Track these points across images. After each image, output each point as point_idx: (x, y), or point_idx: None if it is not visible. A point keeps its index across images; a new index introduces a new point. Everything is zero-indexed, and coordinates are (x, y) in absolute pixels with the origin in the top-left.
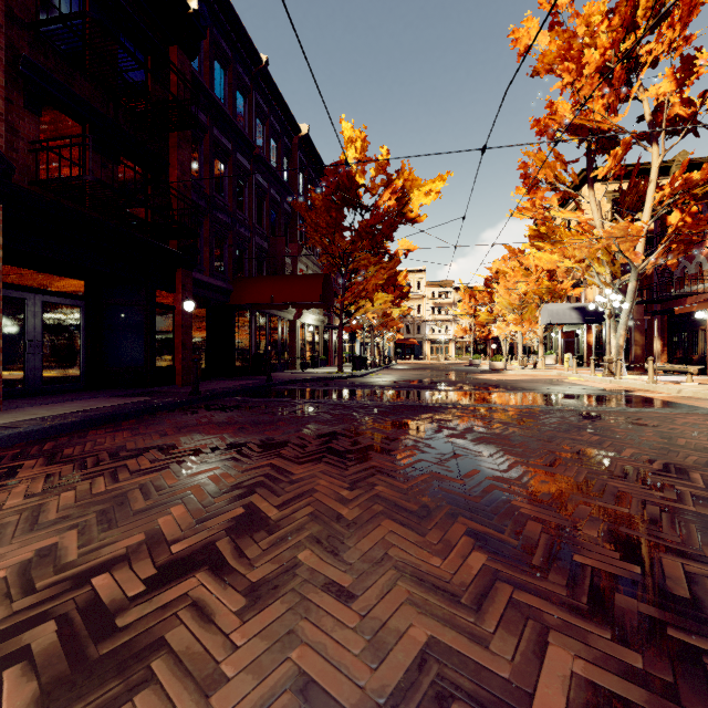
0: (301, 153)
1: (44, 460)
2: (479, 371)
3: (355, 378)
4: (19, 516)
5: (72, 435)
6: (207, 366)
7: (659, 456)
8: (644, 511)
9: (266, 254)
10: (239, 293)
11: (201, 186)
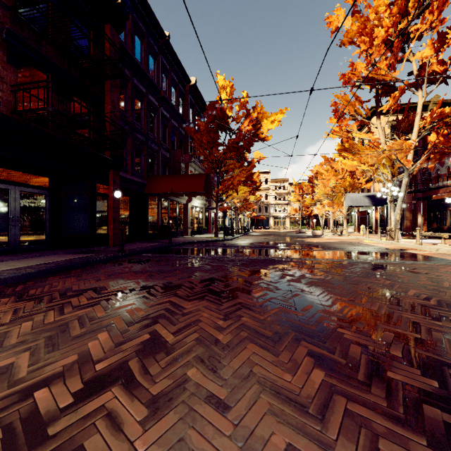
0: (191, 96)
1: (15, 298)
2: (305, 236)
3: (226, 241)
4: None
5: (36, 280)
6: (130, 233)
7: (433, 295)
8: (431, 336)
9: (168, 161)
10: (151, 186)
11: (126, 116)
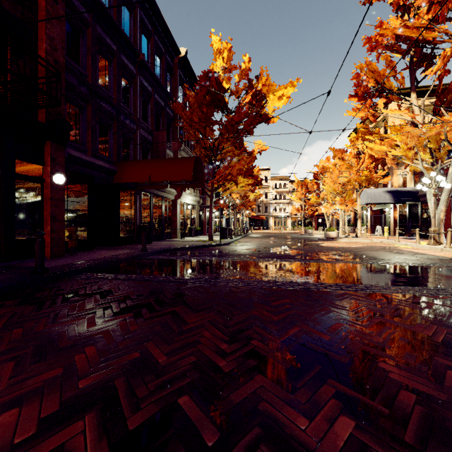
0: (181, 71)
1: None
2: (316, 238)
3: (222, 246)
4: None
5: None
6: (89, 237)
7: None
8: None
9: (150, 146)
10: (122, 173)
11: (83, 74)
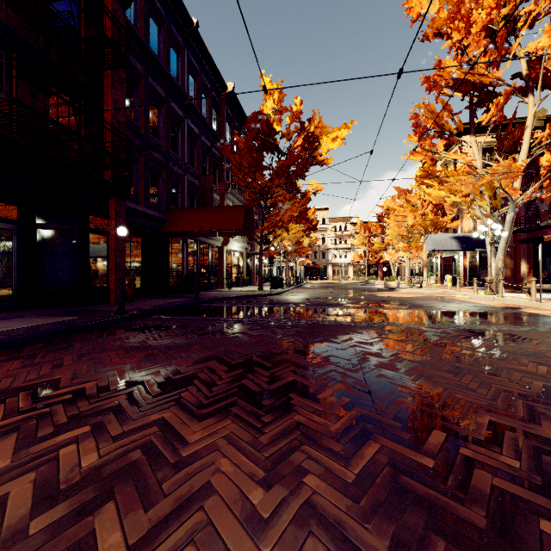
0: (228, 107)
1: None
2: (375, 289)
3: (273, 296)
4: None
5: None
6: (142, 286)
7: None
8: None
9: (197, 191)
10: (172, 222)
11: (137, 126)
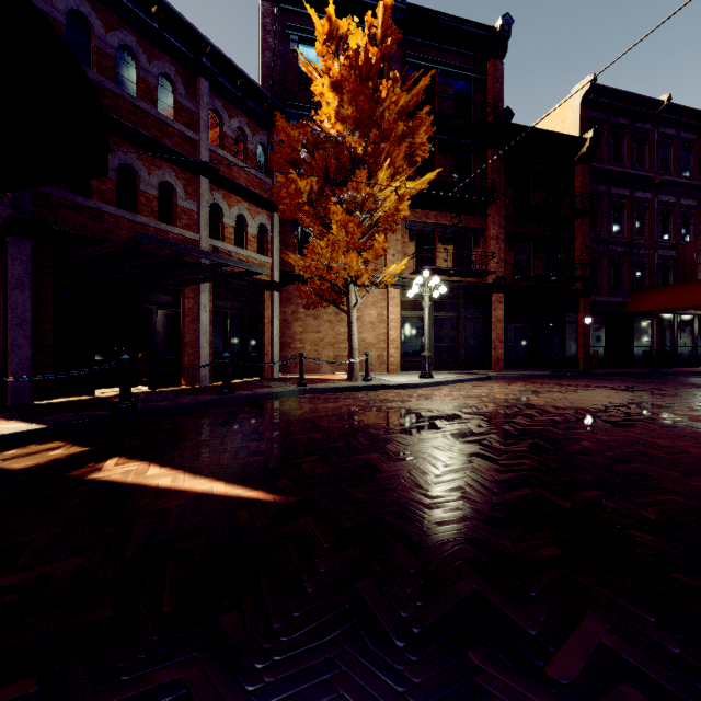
0: None
1: (522, 382)
2: None
3: None
4: (521, 386)
5: (528, 379)
6: (605, 359)
7: None
8: None
9: (673, 261)
10: (635, 304)
11: (600, 235)
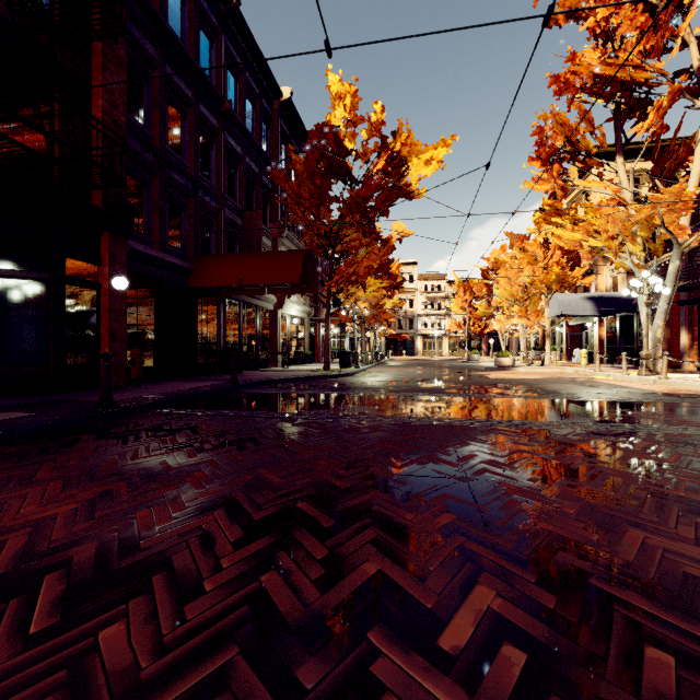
0: (283, 121)
1: None
2: (482, 368)
3: (344, 378)
4: None
5: None
6: (156, 364)
7: None
8: None
9: (239, 232)
10: (200, 273)
11: (148, 135)
